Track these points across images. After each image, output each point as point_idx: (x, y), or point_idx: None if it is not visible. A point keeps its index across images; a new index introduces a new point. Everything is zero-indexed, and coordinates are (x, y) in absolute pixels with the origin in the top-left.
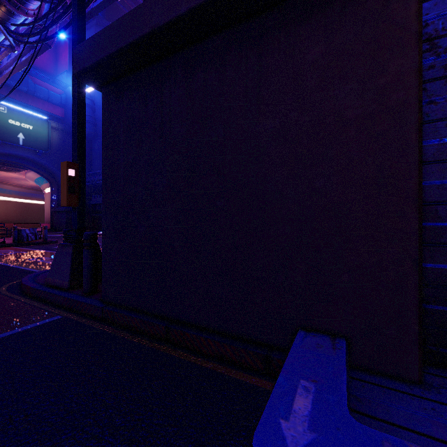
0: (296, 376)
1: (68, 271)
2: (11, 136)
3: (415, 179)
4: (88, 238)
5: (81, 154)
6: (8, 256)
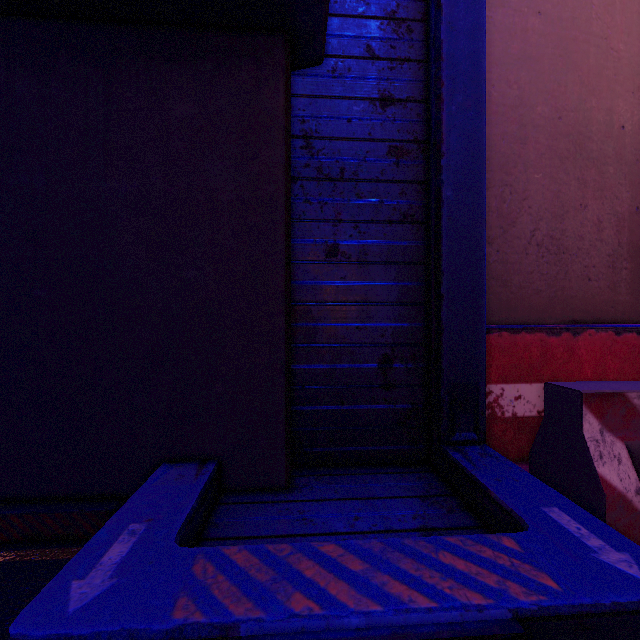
0: (127, 521)
1: None
2: None
3: (283, 278)
4: None
5: None
6: None
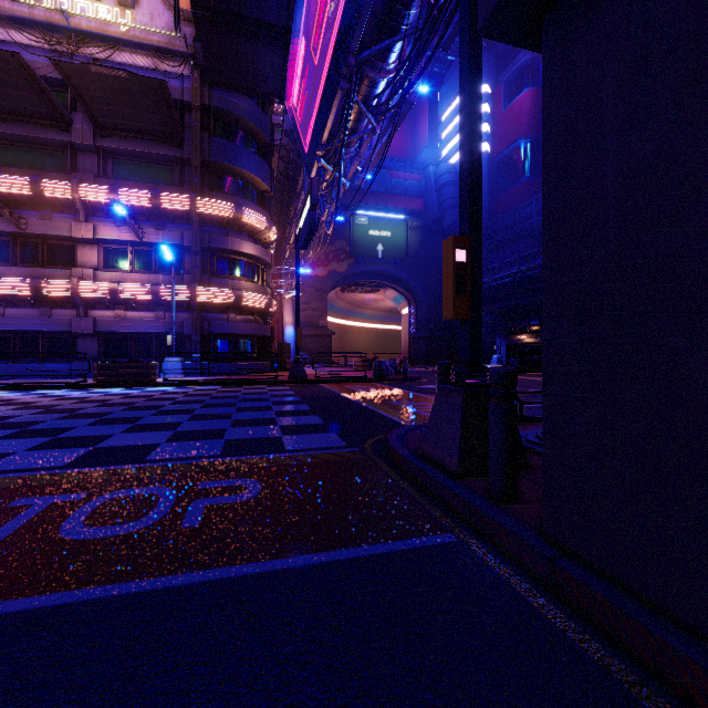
0: None
1: (455, 439)
2: (371, 250)
3: None
4: (498, 381)
5: (474, 218)
6: (370, 395)
